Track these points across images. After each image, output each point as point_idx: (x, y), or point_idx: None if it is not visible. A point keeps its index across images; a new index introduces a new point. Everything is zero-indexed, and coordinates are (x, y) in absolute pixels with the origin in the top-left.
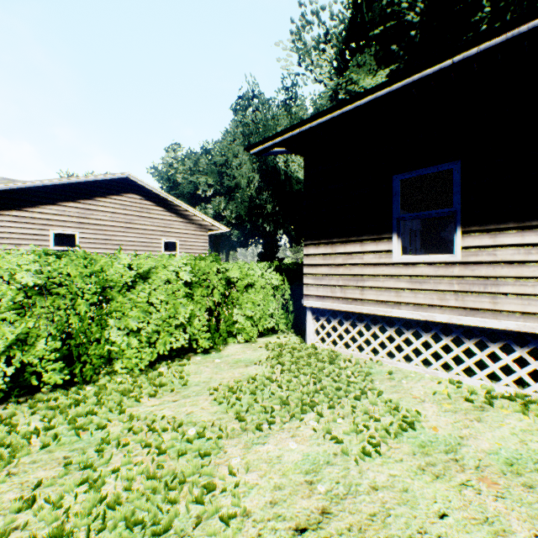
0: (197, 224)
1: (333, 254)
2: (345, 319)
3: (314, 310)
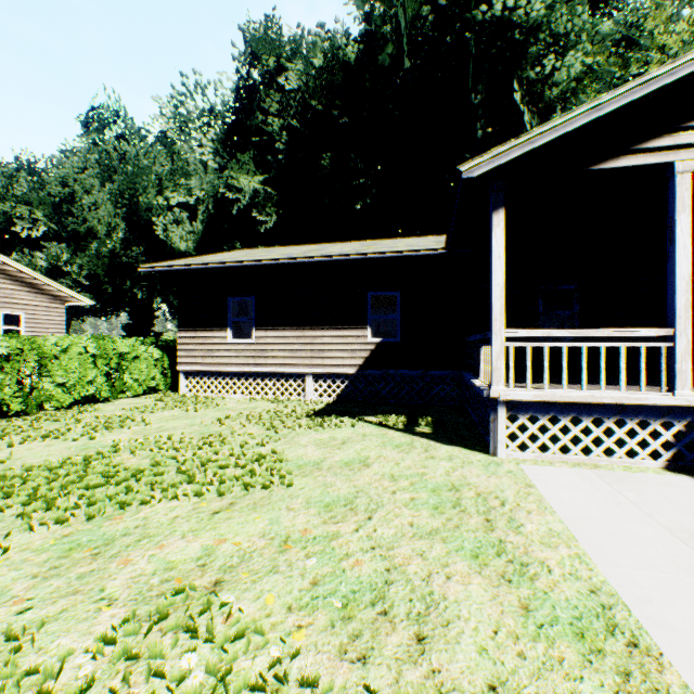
0: (50, 295)
1: (197, 337)
2: (205, 376)
3: (186, 373)
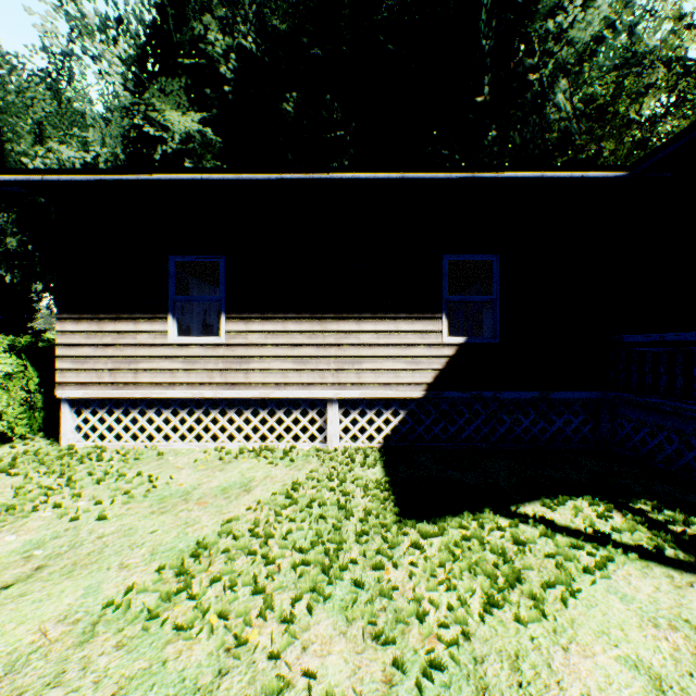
0: None
1: (101, 332)
2: (117, 408)
3: (75, 402)
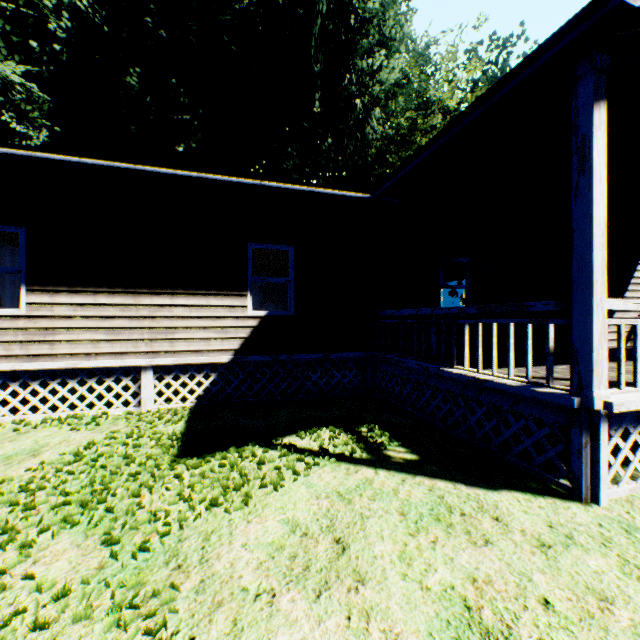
0: None
1: None
2: None
3: None
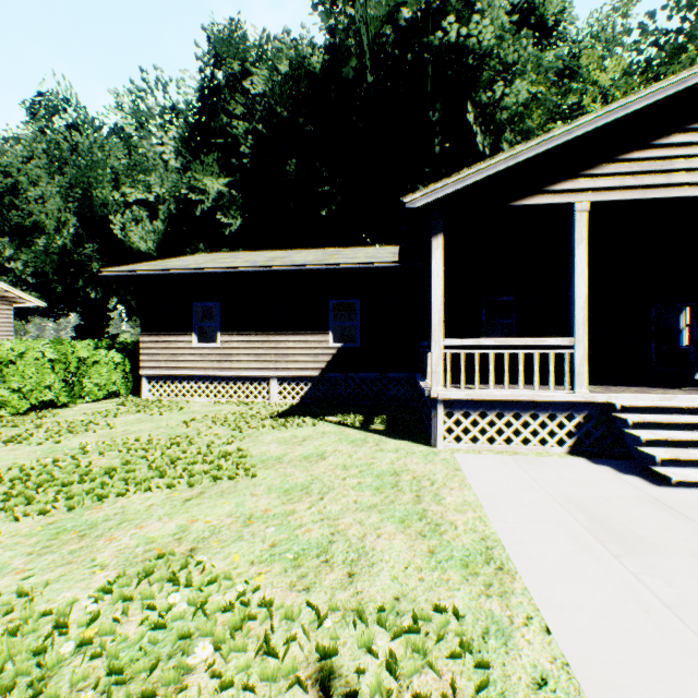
0: None
1: (161, 341)
2: (168, 380)
3: (149, 377)
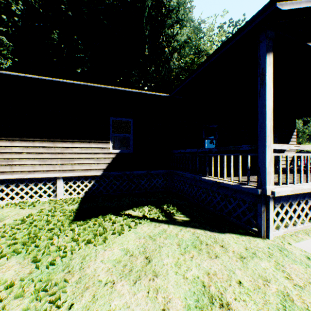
0: None
1: None
2: None
3: None
